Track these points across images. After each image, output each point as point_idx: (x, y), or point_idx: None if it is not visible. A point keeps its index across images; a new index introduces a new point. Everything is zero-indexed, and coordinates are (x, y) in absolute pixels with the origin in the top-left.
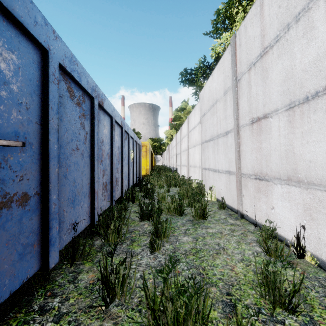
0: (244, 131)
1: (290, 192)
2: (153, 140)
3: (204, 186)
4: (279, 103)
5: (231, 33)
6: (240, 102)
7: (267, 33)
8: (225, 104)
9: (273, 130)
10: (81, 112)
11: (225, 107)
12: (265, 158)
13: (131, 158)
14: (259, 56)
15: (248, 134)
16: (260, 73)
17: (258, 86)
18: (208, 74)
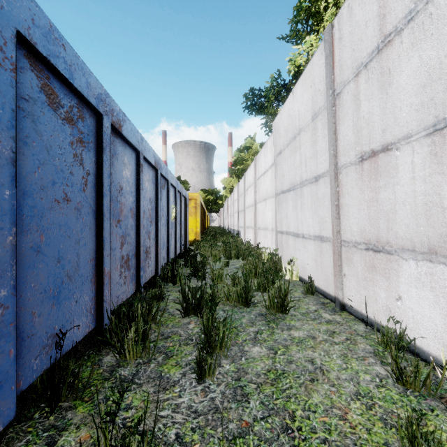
0: (346, 173)
1: (433, 273)
2: (205, 192)
3: (280, 258)
4: (413, 124)
5: (316, 38)
6: (340, 128)
7: (391, 10)
8: (314, 134)
9: (401, 170)
10: (75, 136)
11: (315, 138)
12: (384, 216)
13: (172, 216)
14: (375, 51)
15: (355, 179)
16: (376, 79)
17: (373, 100)
18: (283, 96)
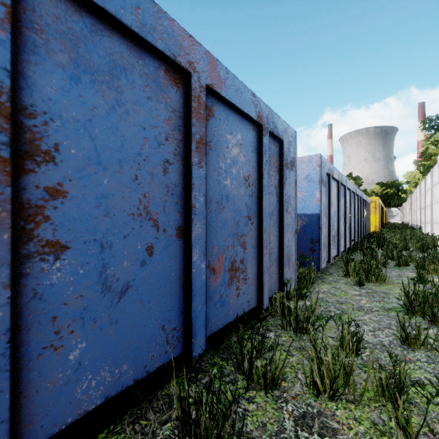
0: None
1: None
2: (382, 185)
3: (437, 238)
4: None
5: None
6: None
7: None
8: None
9: None
10: (352, 201)
11: None
12: None
13: (364, 215)
14: None
15: None
16: None
17: None
18: None
